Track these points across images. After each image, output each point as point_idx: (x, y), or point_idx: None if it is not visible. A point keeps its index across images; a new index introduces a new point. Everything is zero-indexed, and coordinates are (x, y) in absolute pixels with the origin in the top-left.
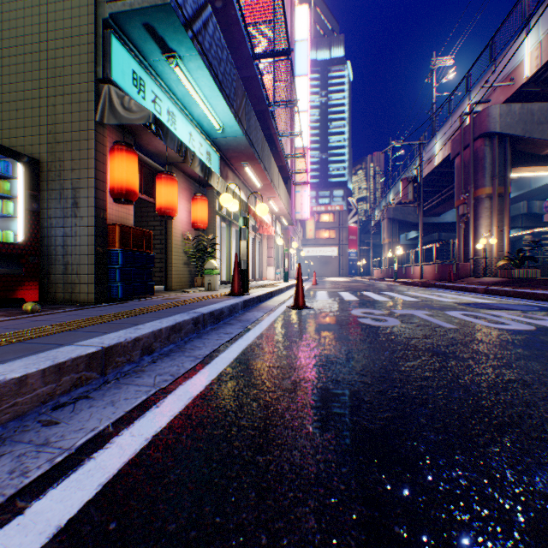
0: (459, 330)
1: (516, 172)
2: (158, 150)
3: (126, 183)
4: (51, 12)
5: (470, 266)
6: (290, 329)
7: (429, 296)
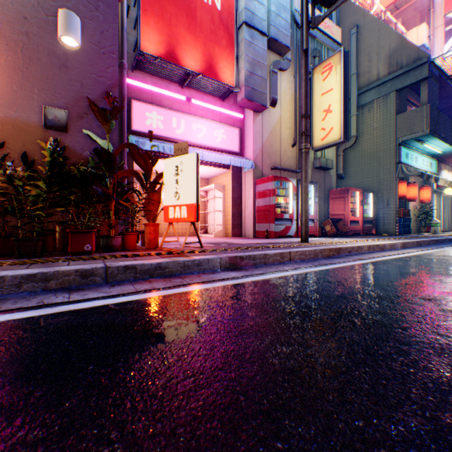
0: None
1: None
2: None
3: (401, 193)
4: (377, 145)
5: None
6: None
7: None
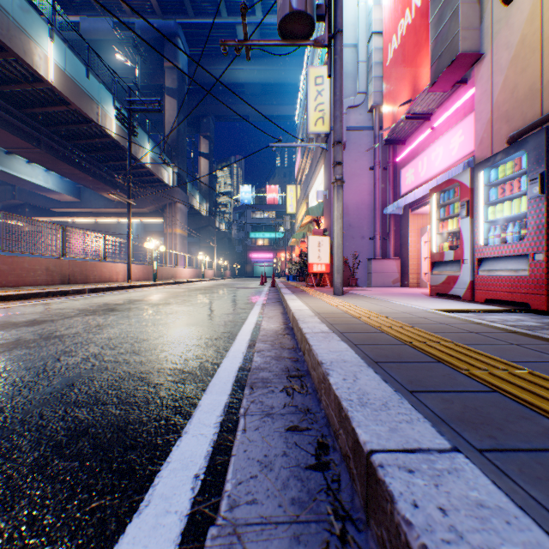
0: None
1: None
2: None
3: None
4: None
5: None
6: None
7: None
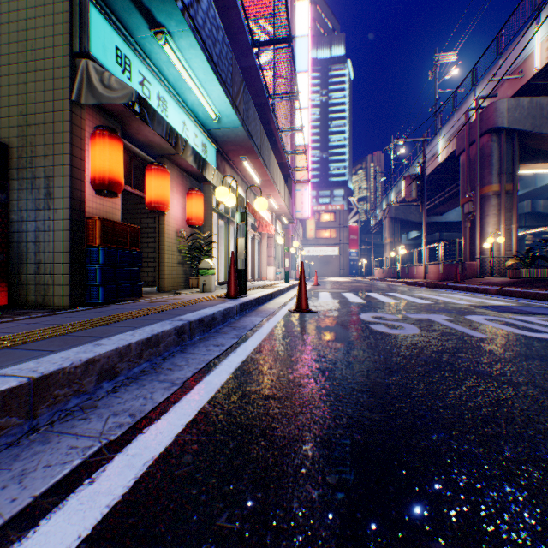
0: (493, 341)
1: (524, 169)
2: (149, 140)
3: (109, 173)
4: None
5: (476, 266)
6: (293, 339)
7: (439, 298)
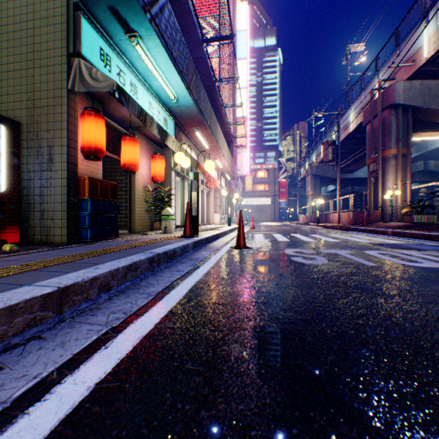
0: (380, 268)
1: (416, 136)
2: (123, 116)
3: (94, 143)
4: None
5: (379, 213)
6: (233, 266)
7: (347, 238)
